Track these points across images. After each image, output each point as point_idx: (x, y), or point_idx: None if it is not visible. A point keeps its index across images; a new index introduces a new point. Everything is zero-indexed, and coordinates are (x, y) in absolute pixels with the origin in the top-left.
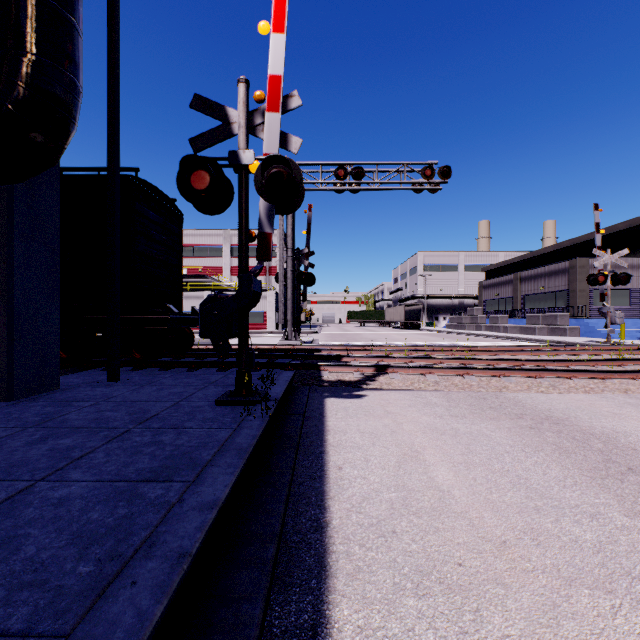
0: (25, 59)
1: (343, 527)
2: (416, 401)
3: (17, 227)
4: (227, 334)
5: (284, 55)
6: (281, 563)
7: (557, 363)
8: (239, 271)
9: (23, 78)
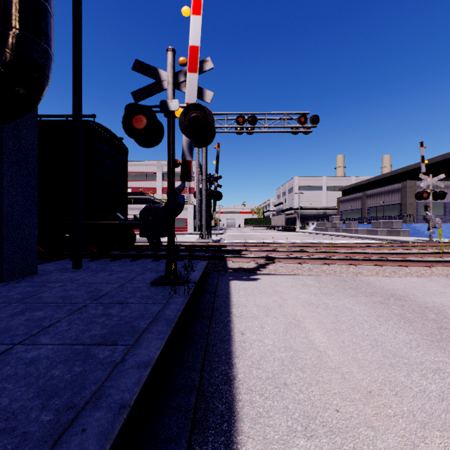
0: (11, 32)
1: (246, 380)
2: (296, 283)
3: (6, 156)
4: (159, 234)
5: (200, 31)
6: (200, 409)
7: (395, 255)
8: (168, 188)
9: (9, 46)
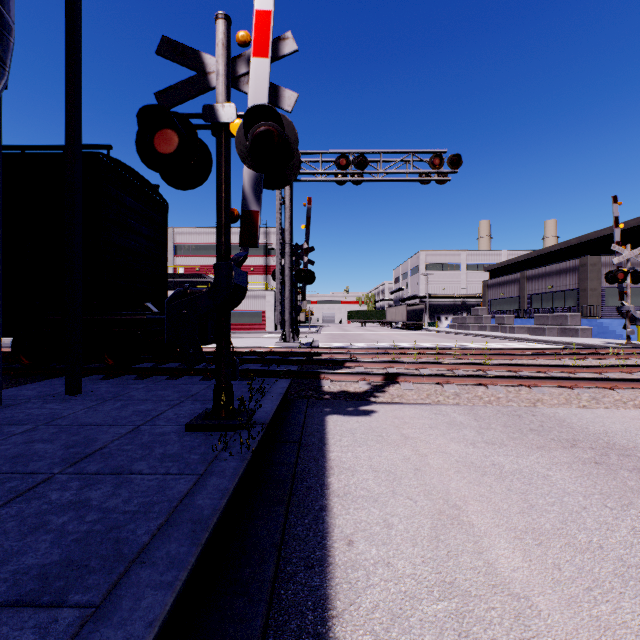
0: None
1: None
2: (437, 420)
3: None
4: (200, 339)
5: None
6: None
7: (587, 369)
8: (217, 259)
9: None
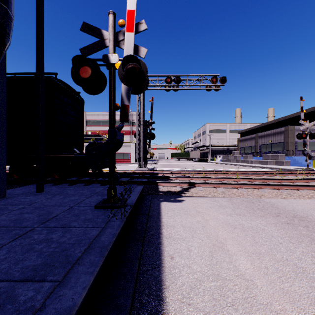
0: None
1: None
2: (213, 204)
3: None
4: (101, 165)
5: None
6: None
7: (286, 180)
8: (109, 127)
9: None
